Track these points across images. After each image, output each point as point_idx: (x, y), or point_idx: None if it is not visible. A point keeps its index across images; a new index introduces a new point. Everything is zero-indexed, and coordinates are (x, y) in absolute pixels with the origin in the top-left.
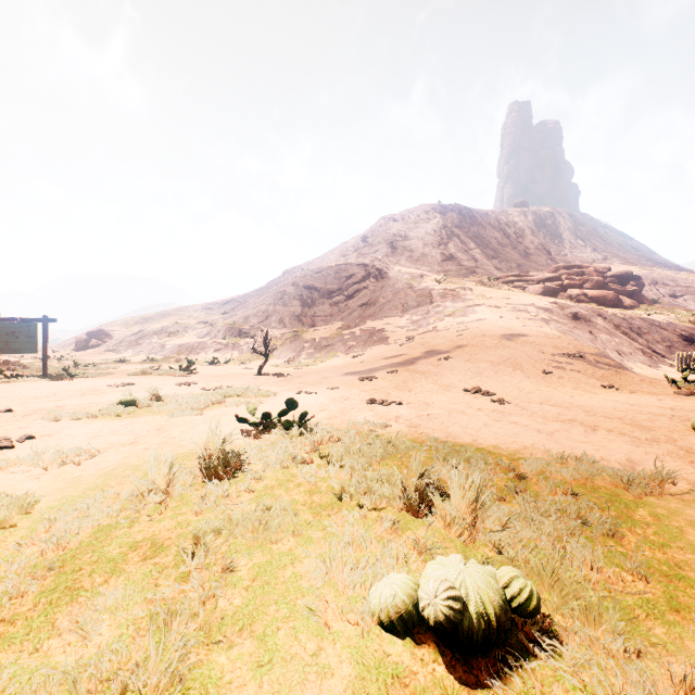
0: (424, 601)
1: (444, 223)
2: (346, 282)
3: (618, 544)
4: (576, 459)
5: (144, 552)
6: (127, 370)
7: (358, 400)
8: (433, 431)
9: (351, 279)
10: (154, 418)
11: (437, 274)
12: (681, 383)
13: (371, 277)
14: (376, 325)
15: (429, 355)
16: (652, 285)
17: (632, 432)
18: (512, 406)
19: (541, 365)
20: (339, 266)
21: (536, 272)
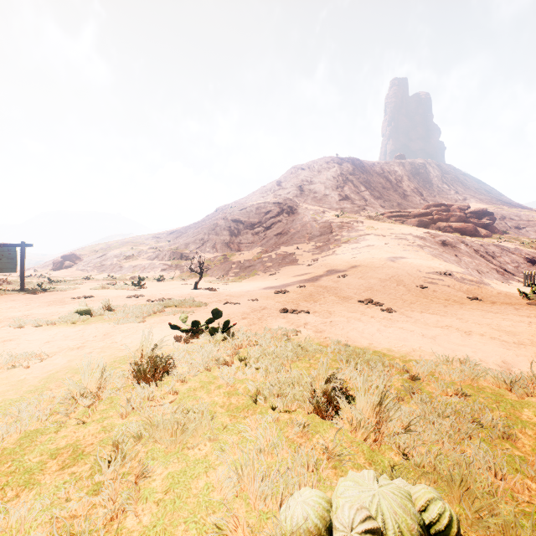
0: (338, 532)
1: (341, 171)
2: (265, 217)
3: (514, 447)
4: (459, 361)
5: (64, 460)
6: (91, 285)
7: (274, 309)
8: (336, 336)
9: (268, 214)
10: (103, 325)
11: (335, 210)
12: (531, 296)
13: (284, 213)
14: (288, 250)
15: (330, 273)
16: (501, 219)
17: (500, 336)
18: (398, 314)
19: (419, 281)
20: (259, 204)
21: (412, 209)
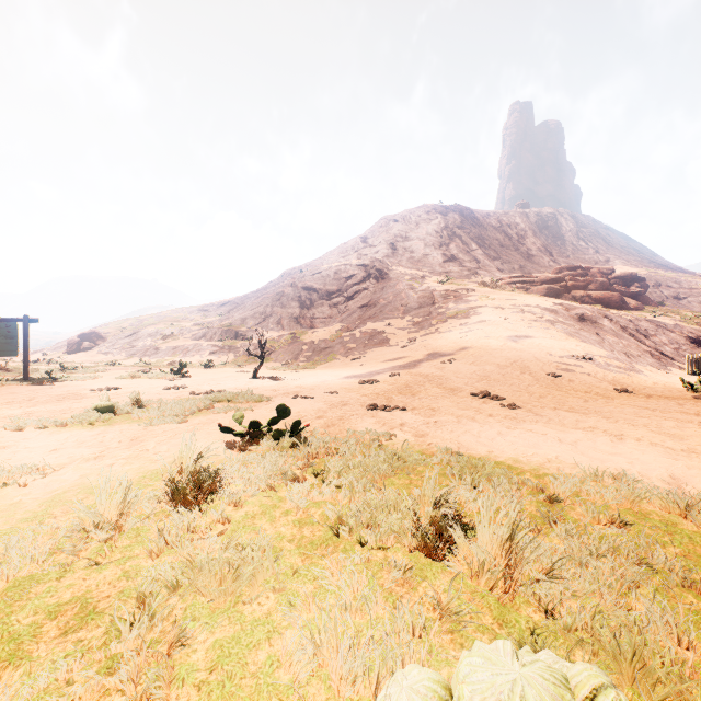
0: None
1: (446, 223)
2: (346, 283)
3: (700, 600)
4: (612, 476)
5: (67, 620)
6: (116, 374)
7: (359, 405)
8: (443, 441)
9: (351, 280)
10: (131, 427)
11: (438, 275)
12: (698, 387)
13: (372, 278)
14: (376, 326)
15: (432, 358)
16: (655, 286)
17: (663, 442)
18: (524, 412)
19: (549, 368)
20: (338, 267)
21: (539, 273)
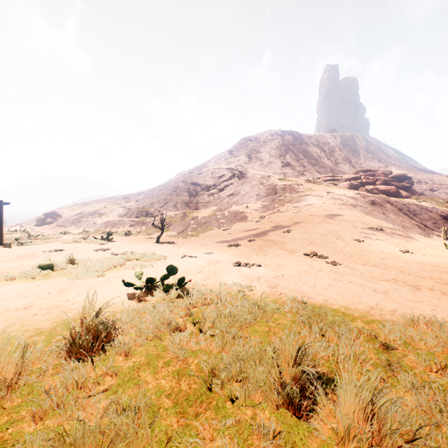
0: None
1: (283, 142)
2: (219, 180)
3: None
4: (426, 323)
5: None
6: (65, 239)
7: (227, 262)
8: (290, 291)
9: (222, 178)
10: (61, 280)
11: (278, 175)
12: None
13: (235, 177)
14: (239, 208)
15: (276, 229)
16: (417, 183)
17: None
18: (343, 267)
19: (355, 236)
20: (214, 169)
21: (343, 174)
